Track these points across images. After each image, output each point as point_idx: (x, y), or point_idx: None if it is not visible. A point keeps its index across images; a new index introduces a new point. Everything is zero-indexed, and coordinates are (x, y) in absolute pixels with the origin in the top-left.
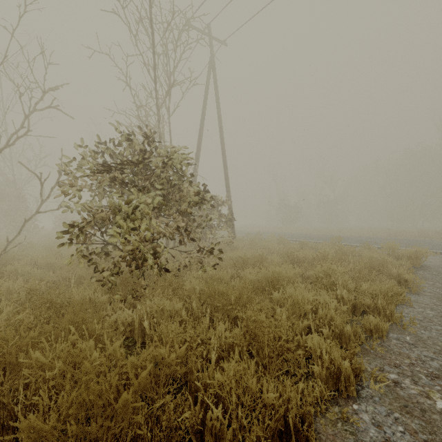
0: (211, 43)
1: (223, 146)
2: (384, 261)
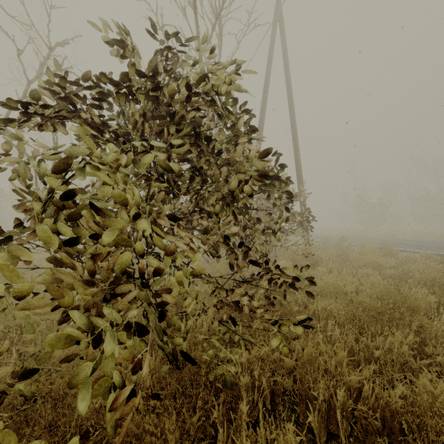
0: None
1: (293, 121)
2: None
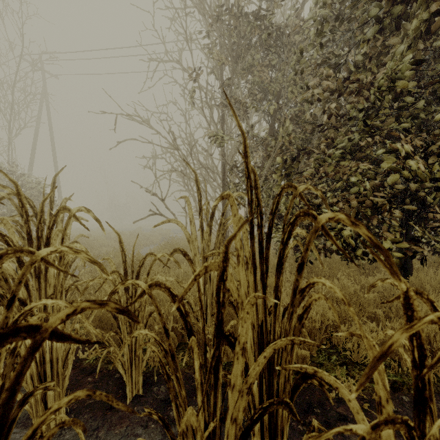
0: (44, 77)
1: (55, 159)
2: (151, 235)
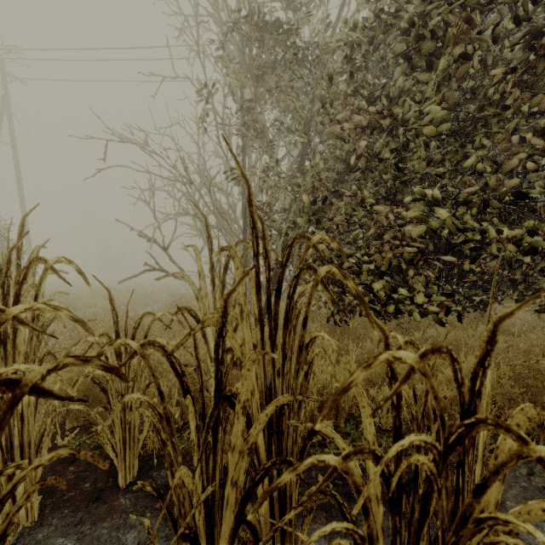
0: (5, 81)
1: (21, 191)
2: (154, 292)
